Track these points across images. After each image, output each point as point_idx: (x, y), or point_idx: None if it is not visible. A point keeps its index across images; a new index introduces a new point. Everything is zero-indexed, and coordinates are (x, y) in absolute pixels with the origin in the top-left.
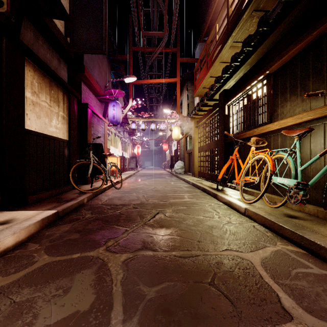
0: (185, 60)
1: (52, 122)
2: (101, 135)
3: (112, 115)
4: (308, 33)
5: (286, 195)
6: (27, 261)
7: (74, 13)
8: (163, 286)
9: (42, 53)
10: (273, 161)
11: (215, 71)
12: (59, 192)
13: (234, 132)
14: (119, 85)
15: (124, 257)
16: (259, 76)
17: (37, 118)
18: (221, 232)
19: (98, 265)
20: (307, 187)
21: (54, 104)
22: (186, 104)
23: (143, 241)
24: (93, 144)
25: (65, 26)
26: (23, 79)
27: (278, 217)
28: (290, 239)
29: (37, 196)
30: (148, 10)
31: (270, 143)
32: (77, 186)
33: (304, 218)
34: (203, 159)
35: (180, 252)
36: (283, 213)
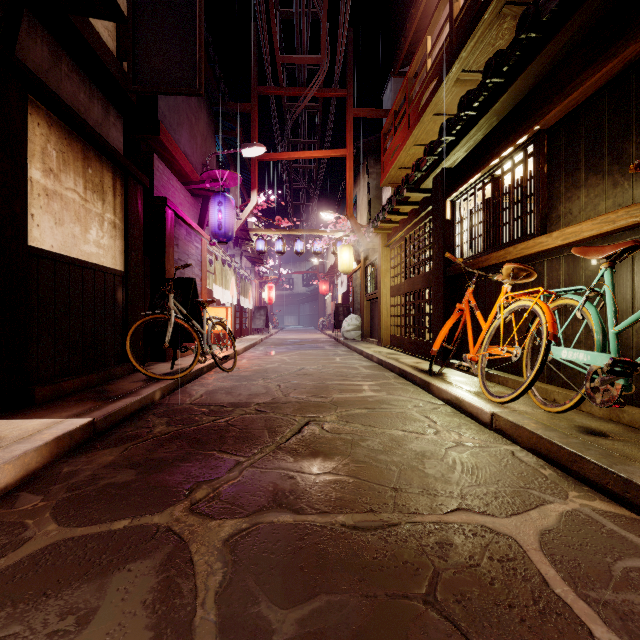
0: (364, 112)
1: (89, 233)
2: (196, 262)
3: (216, 222)
4: (629, 38)
5: (582, 387)
6: (9, 538)
7: (137, 12)
8: (316, 608)
9: (68, 90)
10: (552, 314)
11: (424, 133)
12: (104, 378)
13: (464, 255)
14: (232, 164)
15: (230, 528)
16: (519, 137)
17: (55, 224)
18: (443, 468)
19: (167, 550)
20: (634, 370)
21: (95, 198)
22: (366, 203)
23: (274, 490)
24: (176, 281)
25: (119, 39)
26: (23, 142)
27: (566, 434)
28: (598, 486)
29: (54, 388)
30: (290, 12)
31: (542, 277)
32: (145, 365)
33: (624, 436)
34: (400, 311)
35: (355, 516)
36: (576, 424)
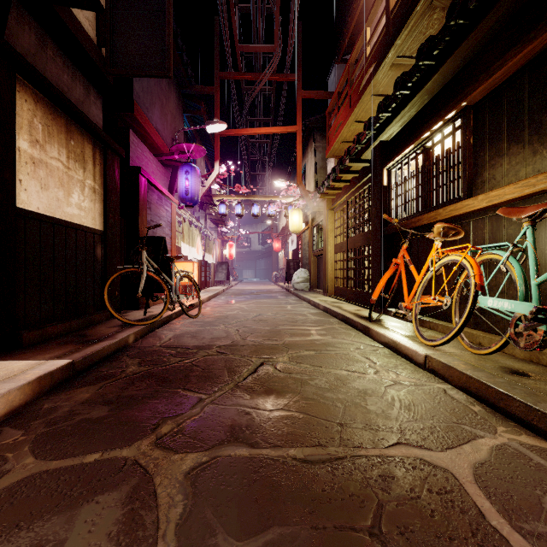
0: (311, 94)
1: (71, 197)
2: (166, 223)
3: (183, 188)
4: None
5: (506, 332)
6: None
7: (114, 4)
8: (269, 540)
9: (53, 72)
10: (479, 267)
11: (364, 111)
12: (85, 324)
13: (399, 217)
14: (197, 139)
15: (191, 461)
16: (448, 112)
17: (41, 188)
18: (384, 404)
19: (133, 483)
20: None
21: (76, 166)
22: (313, 172)
23: (232, 425)
24: (149, 239)
25: (98, 28)
26: (12, 116)
27: (492, 374)
28: (523, 421)
29: (39, 333)
30: (248, 7)
31: (468, 235)
32: (121, 312)
33: (544, 376)
34: (343, 266)
35: (305, 450)
36: (501, 365)
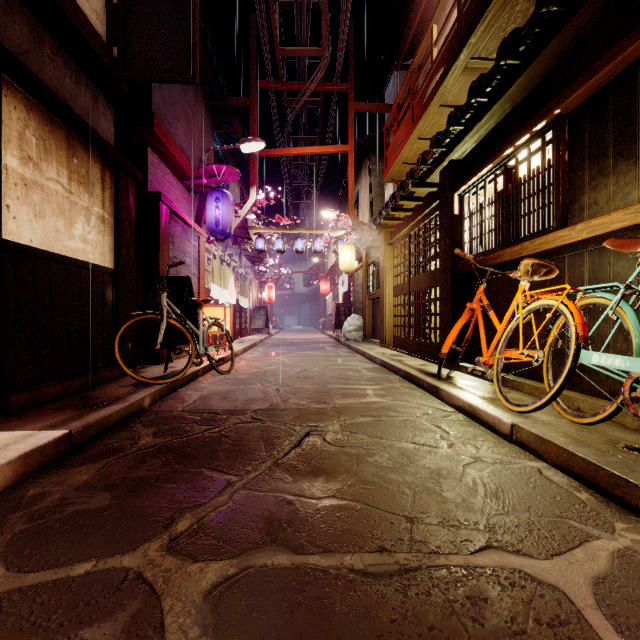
0: (366, 107)
1: (74, 228)
2: (192, 260)
3: (213, 218)
4: None
5: (617, 397)
6: None
7: None
8: None
9: (51, 75)
10: (581, 314)
11: (429, 126)
12: (91, 382)
13: (473, 252)
14: (231, 161)
15: (213, 574)
16: (537, 122)
17: (34, 216)
18: (464, 490)
19: (134, 608)
20: None
21: (81, 190)
22: (368, 200)
23: (269, 519)
24: (170, 279)
25: (108, 23)
26: None
27: (601, 450)
28: None
29: (32, 395)
30: (290, 3)
31: (562, 274)
32: (138, 367)
33: None
34: (404, 311)
35: (365, 557)
36: (610, 438)
